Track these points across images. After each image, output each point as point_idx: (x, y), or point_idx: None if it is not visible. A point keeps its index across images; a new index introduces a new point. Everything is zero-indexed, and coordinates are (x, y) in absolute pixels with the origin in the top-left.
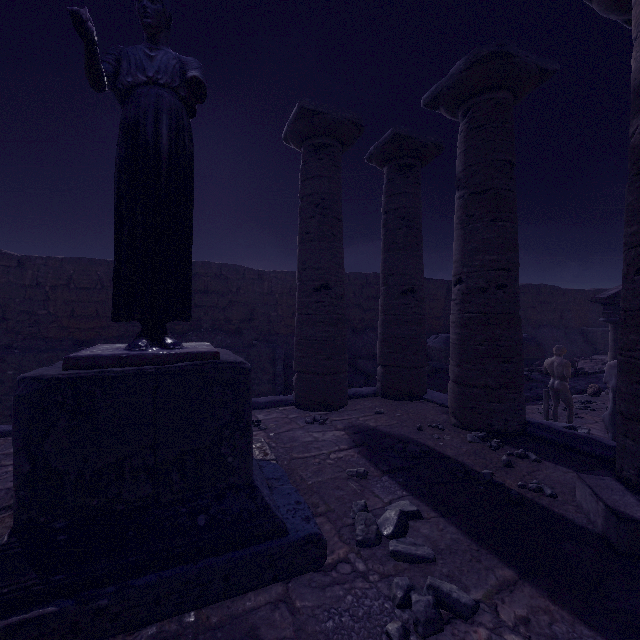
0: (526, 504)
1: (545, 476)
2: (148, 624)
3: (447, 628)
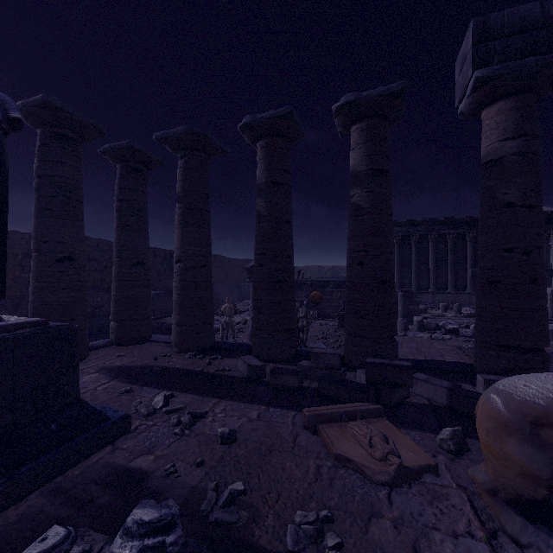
0: (220, 376)
1: (226, 364)
2: (30, 494)
3: (197, 423)
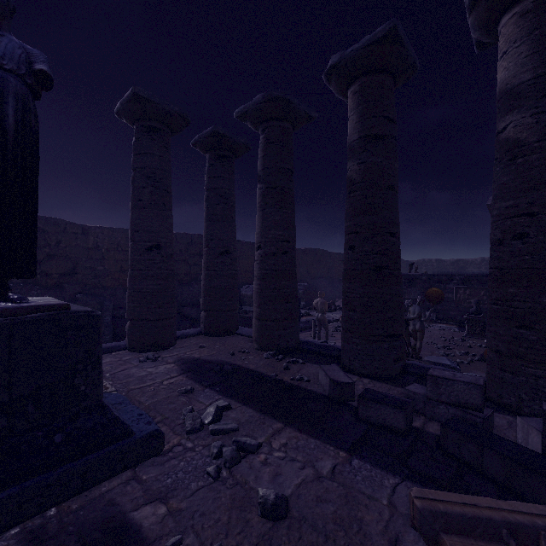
0: (294, 388)
1: (306, 371)
2: (11, 528)
3: (243, 460)
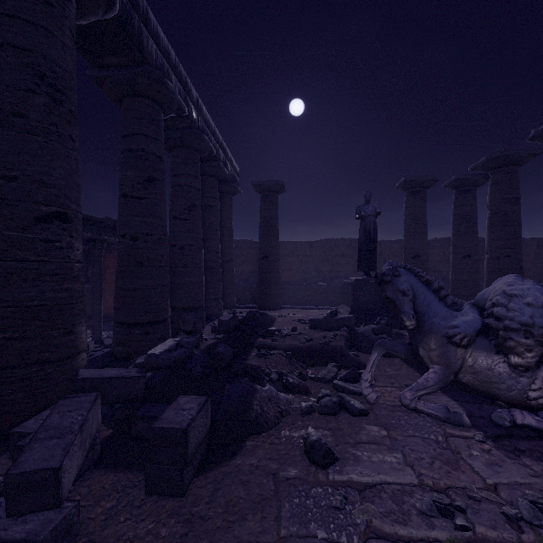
0: None
1: None
2: None
3: None
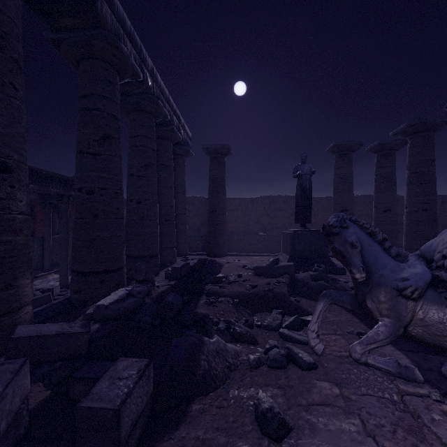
0: None
1: None
2: None
3: None
